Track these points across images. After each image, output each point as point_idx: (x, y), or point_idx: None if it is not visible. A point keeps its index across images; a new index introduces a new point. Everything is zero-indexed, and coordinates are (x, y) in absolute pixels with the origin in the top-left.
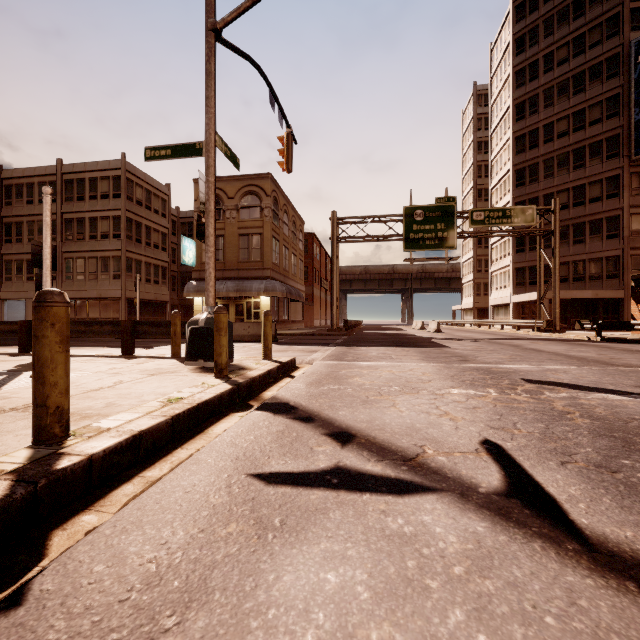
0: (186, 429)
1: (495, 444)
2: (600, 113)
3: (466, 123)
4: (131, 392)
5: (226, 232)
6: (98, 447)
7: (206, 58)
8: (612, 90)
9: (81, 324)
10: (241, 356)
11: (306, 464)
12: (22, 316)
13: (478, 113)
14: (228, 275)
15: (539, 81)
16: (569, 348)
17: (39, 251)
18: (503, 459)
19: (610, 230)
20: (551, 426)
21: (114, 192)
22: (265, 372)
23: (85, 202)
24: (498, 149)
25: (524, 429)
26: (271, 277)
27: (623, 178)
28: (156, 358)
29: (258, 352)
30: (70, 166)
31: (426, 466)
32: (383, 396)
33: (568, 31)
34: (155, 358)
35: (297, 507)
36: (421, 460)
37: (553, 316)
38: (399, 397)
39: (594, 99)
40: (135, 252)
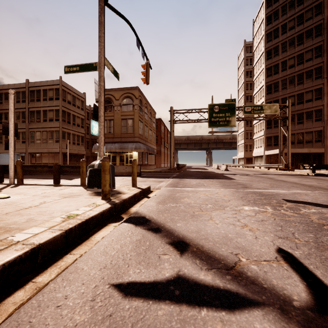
0: (77, 237)
1: (287, 252)
2: (311, 55)
3: (240, 61)
4: (47, 210)
5: (114, 118)
6: (0, 261)
7: (99, 14)
8: (318, 43)
9: (31, 166)
10: (120, 185)
11: (155, 273)
12: (8, 162)
13: (246, 56)
14: (116, 140)
15: (279, 39)
16: (300, 179)
17: (7, 126)
18: (299, 268)
19: (317, 117)
20: (318, 236)
21: (56, 97)
22: (132, 195)
23: (40, 102)
24: (257, 74)
25: (301, 238)
26: (138, 141)
27: (324, 89)
28: (71, 186)
29: (130, 182)
30: (33, 83)
31: (244, 275)
32: (203, 211)
33: (294, 12)
34: (71, 186)
35: (146, 327)
36: (239, 269)
37: (287, 162)
38: (213, 212)
39: (308, 48)
40: (67, 128)
